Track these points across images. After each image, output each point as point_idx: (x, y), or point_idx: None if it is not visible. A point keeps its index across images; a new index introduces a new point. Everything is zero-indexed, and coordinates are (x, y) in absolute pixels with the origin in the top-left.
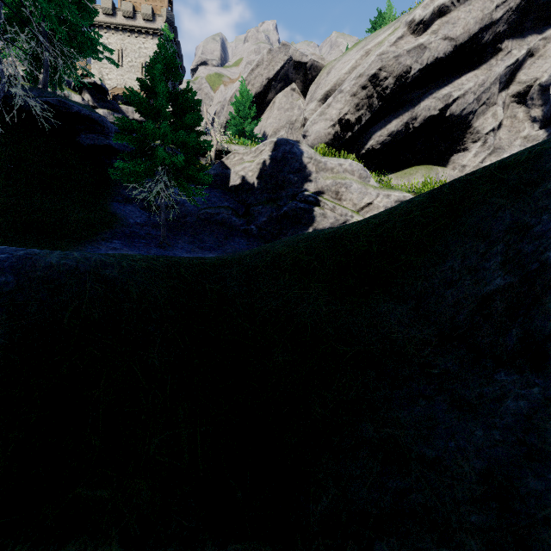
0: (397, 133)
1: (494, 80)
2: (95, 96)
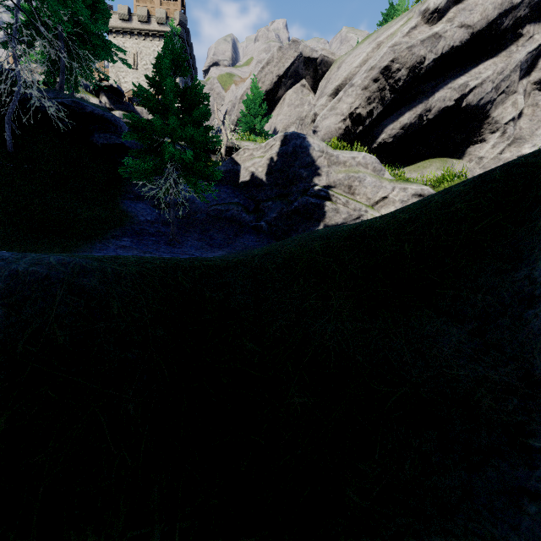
0: (410, 126)
1: (514, 67)
2: (112, 99)
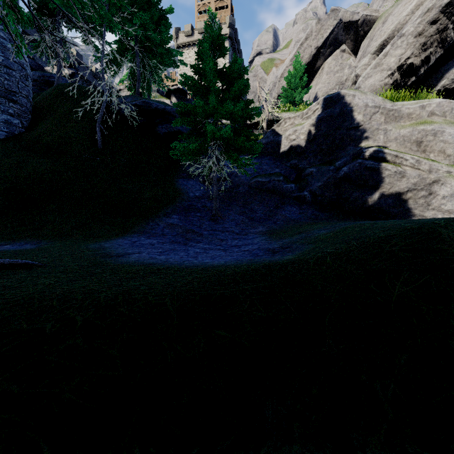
0: None
1: None
2: (179, 98)
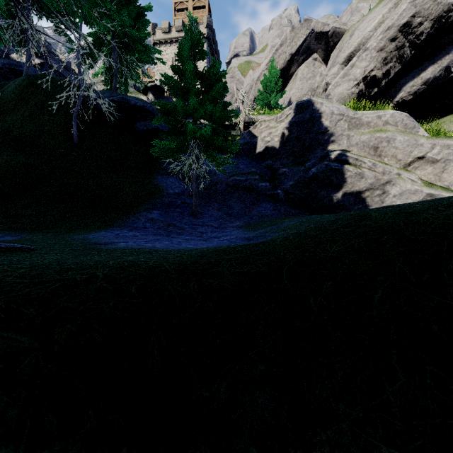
0: (434, 80)
1: None
2: (156, 95)
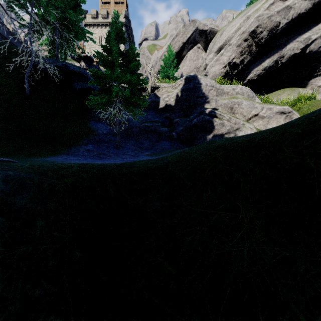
0: (269, 68)
1: None
2: (87, 63)
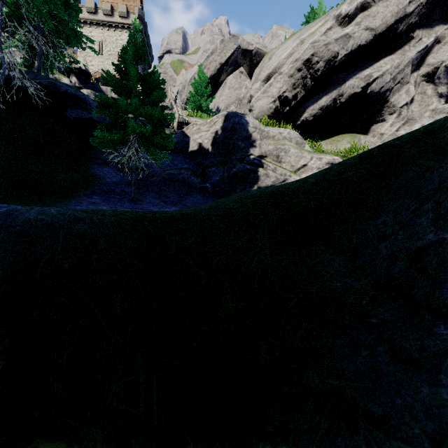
0: (326, 107)
1: (407, 63)
2: (81, 79)
